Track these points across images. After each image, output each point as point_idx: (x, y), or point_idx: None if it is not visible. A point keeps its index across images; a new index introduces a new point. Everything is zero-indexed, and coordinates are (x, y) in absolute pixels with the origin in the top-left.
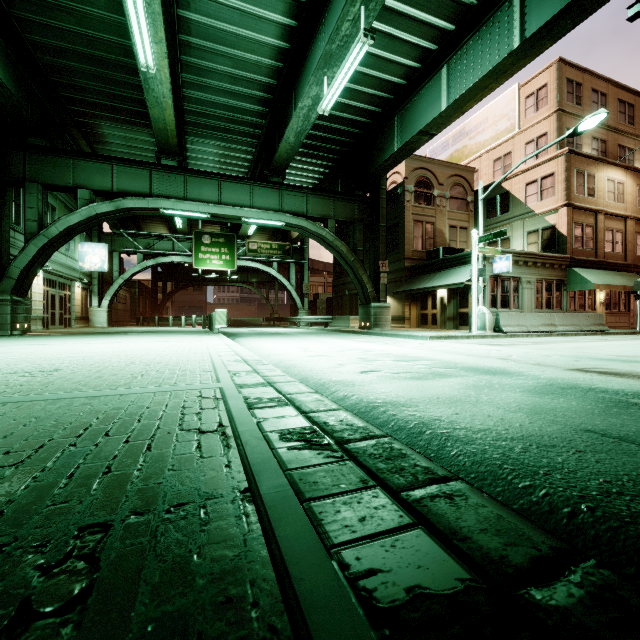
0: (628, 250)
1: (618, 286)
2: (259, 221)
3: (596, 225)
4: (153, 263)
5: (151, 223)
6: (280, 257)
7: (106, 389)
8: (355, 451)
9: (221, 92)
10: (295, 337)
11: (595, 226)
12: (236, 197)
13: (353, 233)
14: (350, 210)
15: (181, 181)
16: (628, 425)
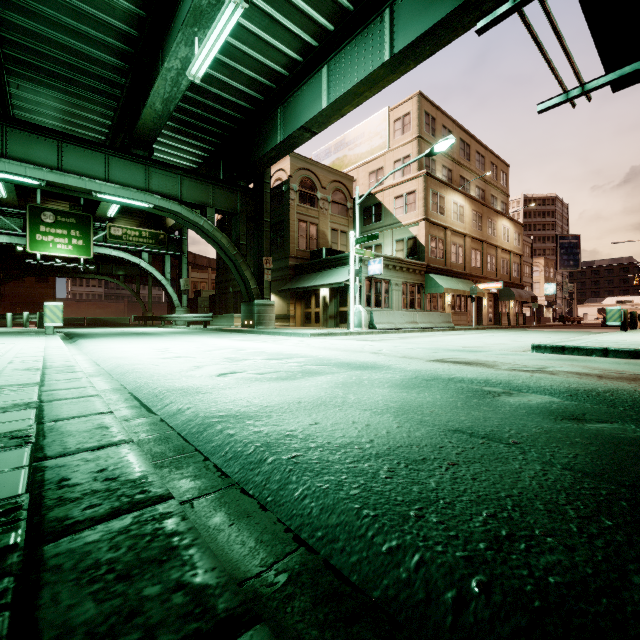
0: (466, 262)
1: (460, 290)
2: (118, 199)
3: (445, 239)
4: None
5: None
6: (152, 247)
7: None
8: (55, 564)
9: (59, 26)
10: (162, 337)
11: (445, 240)
12: (85, 165)
13: (235, 225)
14: (232, 200)
15: None
16: (490, 418)
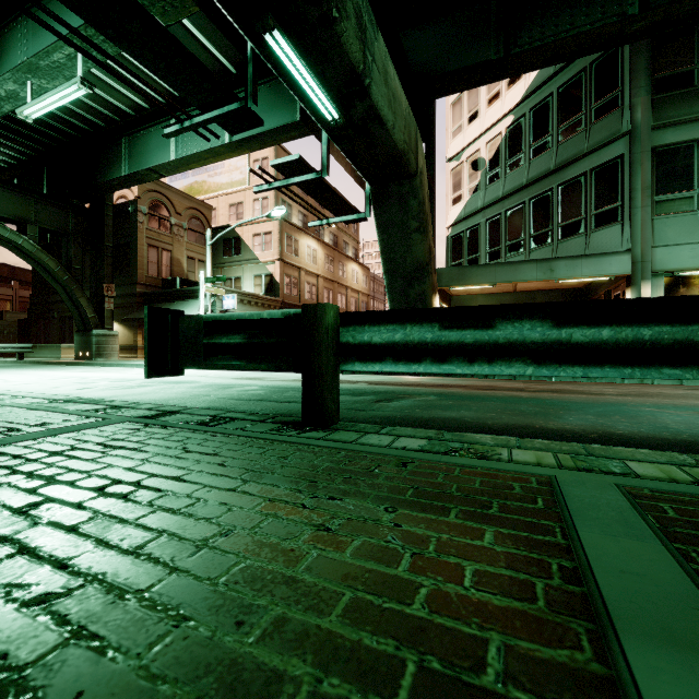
0: (320, 299)
1: None
2: None
3: (300, 278)
4: None
5: None
6: None
7: None
8: (75, 401)
9: None
10: None
11: (299, 279)
12: None
13: (67, 246)
14: (62, 219)
15: None
16: (216, 392)
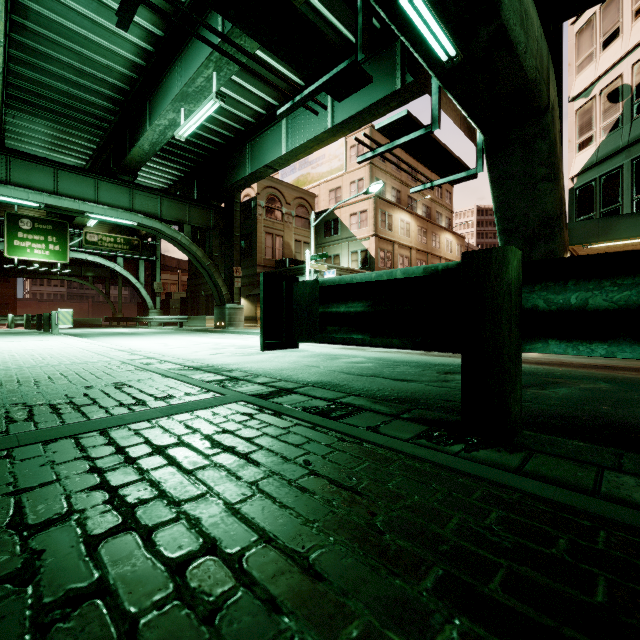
0: None
1: None
2: (106, 218)
3: (393, 252)
4: None
5: None
6: (127, 252)
7: (31, 365)
8: (202, 369)
9: (61, 79)
10: (150, 336)
11: (393, 252)
12: (77, 189)
13: (209, 239)
14: (206, 217)
15: (2, 161)
16: (324, 363)
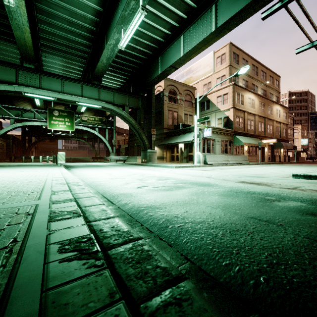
0: (256, 128)
1: (252, 144)
2: (86, 104)
3: (244, 117)
4: (21, 125)
5: (20, 101)
6: (100, 125)
7: None
8: (114, 257)
9: (62, 29)
10: (106, 167)
11: (244, 117)
12: (73, 90)
13: (138, 114)
14: (137, 102)
15: (37, 77)
16: (269, 212)
